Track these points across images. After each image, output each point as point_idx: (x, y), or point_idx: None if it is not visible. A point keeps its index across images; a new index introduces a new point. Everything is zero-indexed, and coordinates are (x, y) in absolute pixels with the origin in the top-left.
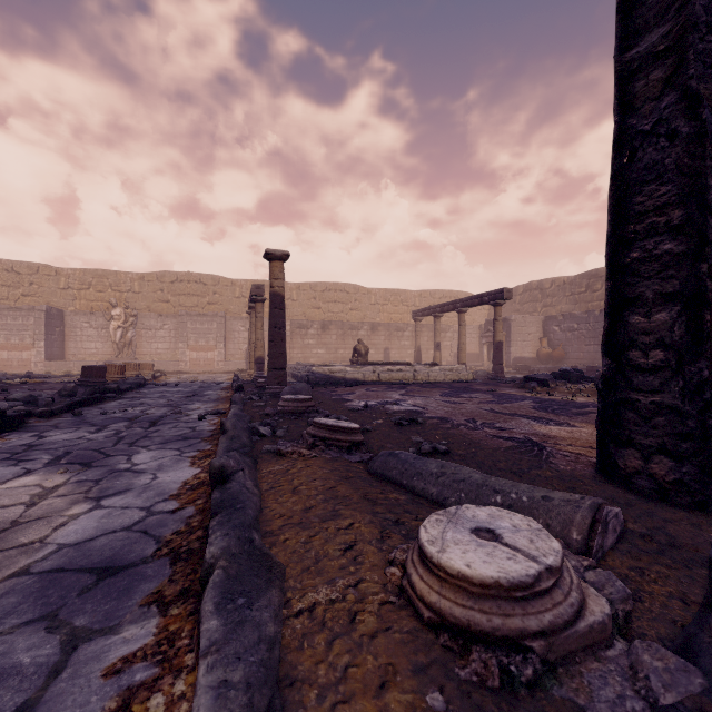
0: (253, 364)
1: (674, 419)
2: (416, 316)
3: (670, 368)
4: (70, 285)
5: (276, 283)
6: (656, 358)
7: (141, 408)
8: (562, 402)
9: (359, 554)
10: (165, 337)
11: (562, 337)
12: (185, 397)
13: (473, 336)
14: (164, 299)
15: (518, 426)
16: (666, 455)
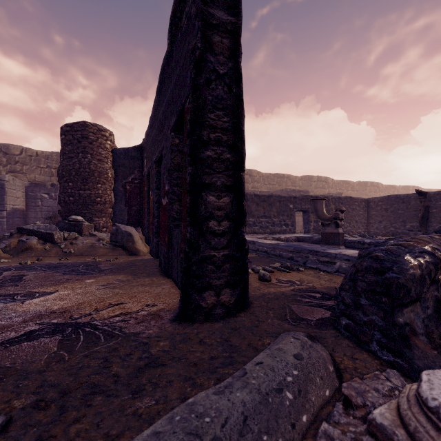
0: None
1: (233, 263)
2: None
3: (230, 232)
4: None
5: None
6: (223, 226)
7: None
8: None
9: None
10: None
11: None
12: None
13: None
14: None
15: None
16: (228, 287)
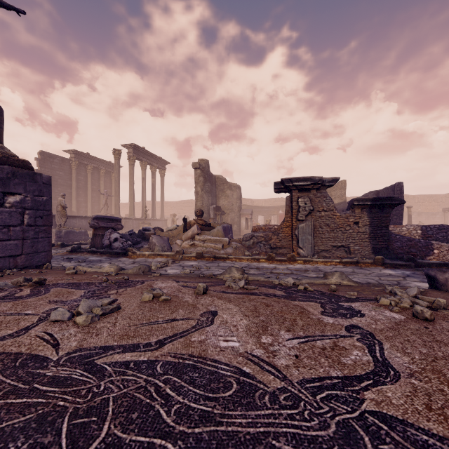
0: None
1: None
2: (444, 210)
3: None
4: None
5: (409, 212)
6: None
7: None
8: None
9: None
10: None
11: None
12: None
13: None
14: None
15: None
16: None
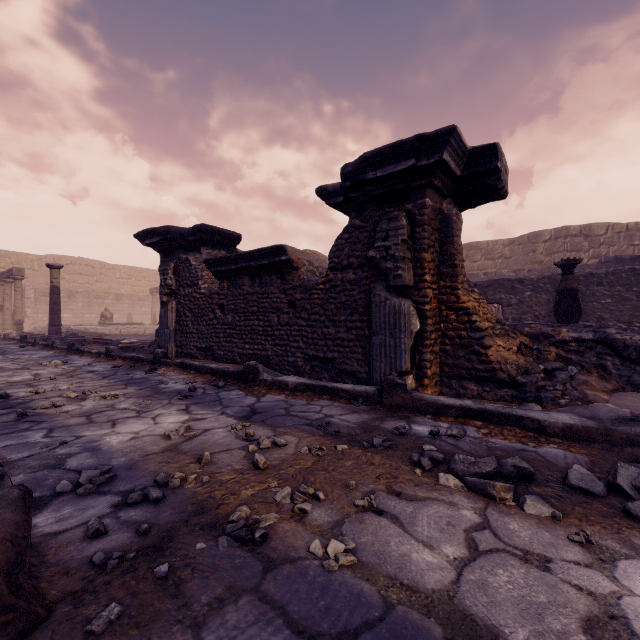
0: (7, 325)
1: None
2: (153, 292)
3: None
4: None
5: (55, 280)
6: None
7: None
8: None
9: None
10: None
11: None
12: None
13: None
14: None
15: None
16: None
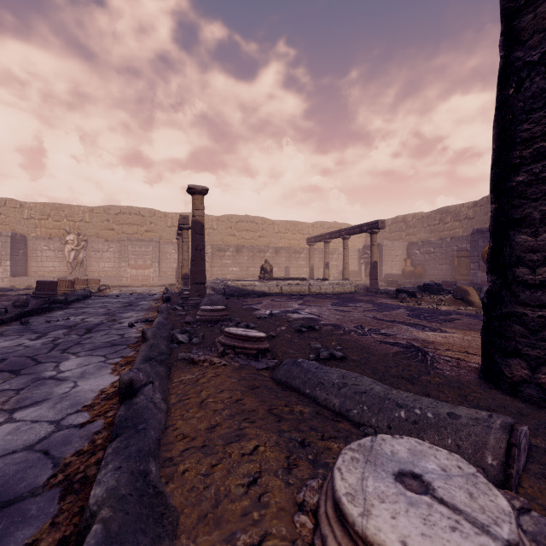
0: (180, 279)
1: None
2: (310, 242)
3: None
4: (32, 215)
5: (197, 212)
6: (545, 275)
7: (82, 317)
8: (429, 310)
9: (264, 491)
10: (110, 258)
11: (421, 258)
12: (122, 307)
13: (353, 257)
14: (109, 228)
15: (400, 332)
16: None
